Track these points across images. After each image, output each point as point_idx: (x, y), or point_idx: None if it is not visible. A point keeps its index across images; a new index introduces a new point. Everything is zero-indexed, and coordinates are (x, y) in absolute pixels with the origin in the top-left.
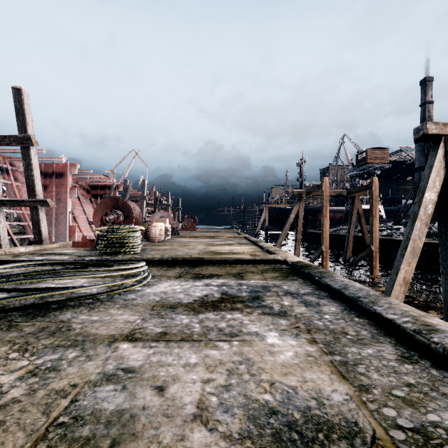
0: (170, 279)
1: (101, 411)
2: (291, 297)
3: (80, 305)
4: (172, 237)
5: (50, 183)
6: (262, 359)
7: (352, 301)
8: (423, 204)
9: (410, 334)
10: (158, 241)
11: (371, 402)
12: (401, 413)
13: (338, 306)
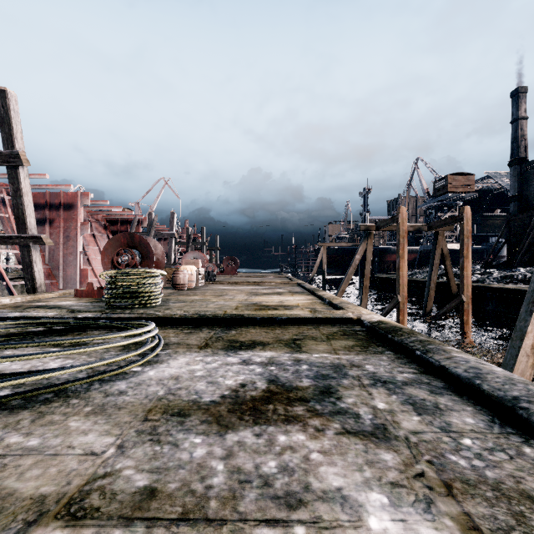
0: (190, 351)
1: None
2: (385, 389)
3: (24, 407)
4: (206, 284)
5: (56, 216)
6: None
7: (503, 406)
8: None
9: None
10: (187, 289)
11: None
12: None
13: (476, 414)
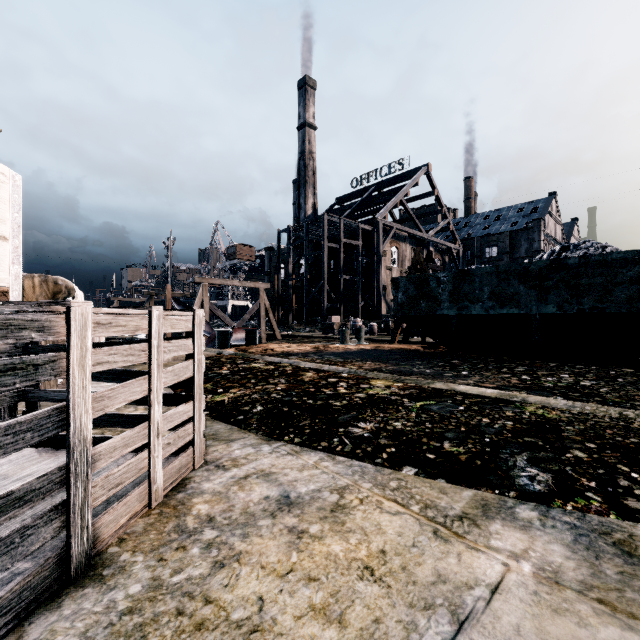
0: None
1: None
2: None
3: None
4: None
5: None
6: None
7: None
8: None
9: None
10: None
11: None
12: None
13: None
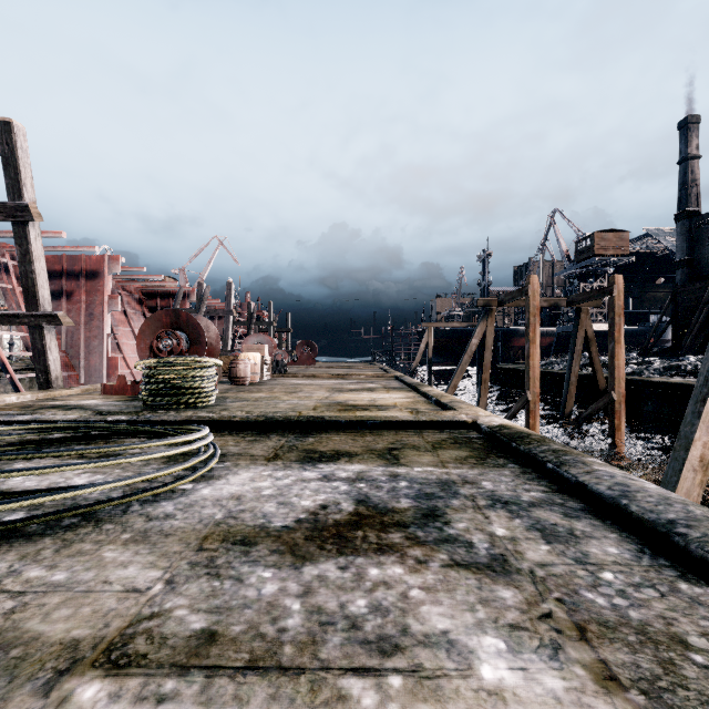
0: (255, 463)
1: None
2: (506, 512)
3: (45, 533)
4: (274, 377)
5: (76, 287)
6: None
7: (655, 531)
8: None
9: None
10: (250, 384)
11: None
12: None
13: (621, 543)
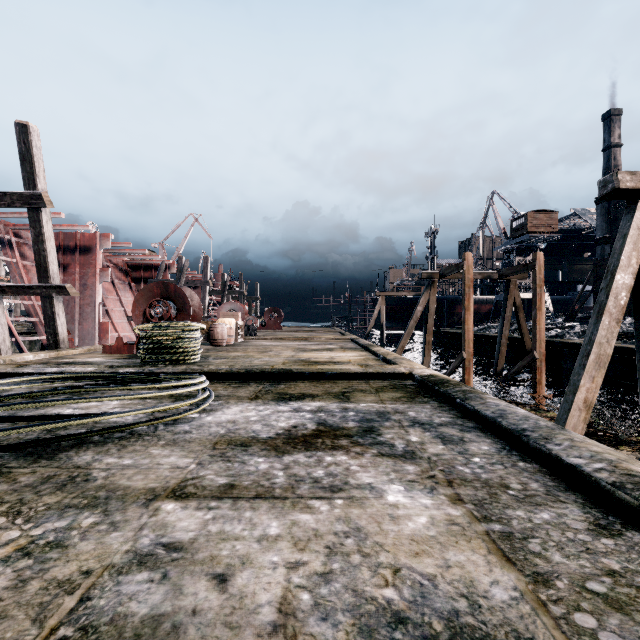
0: (242, 401)
1: (126, 617)
2: (421, 428)
3: (106, 441)
4: (247, 339)
5: (71, 261)
6: (379, 529)
7: (513, 436)
8: (613, 290)
9: (607, 489)
10: (226, 345)
11: (554, 603)
12: (604, 622)
13: (492, 444)
